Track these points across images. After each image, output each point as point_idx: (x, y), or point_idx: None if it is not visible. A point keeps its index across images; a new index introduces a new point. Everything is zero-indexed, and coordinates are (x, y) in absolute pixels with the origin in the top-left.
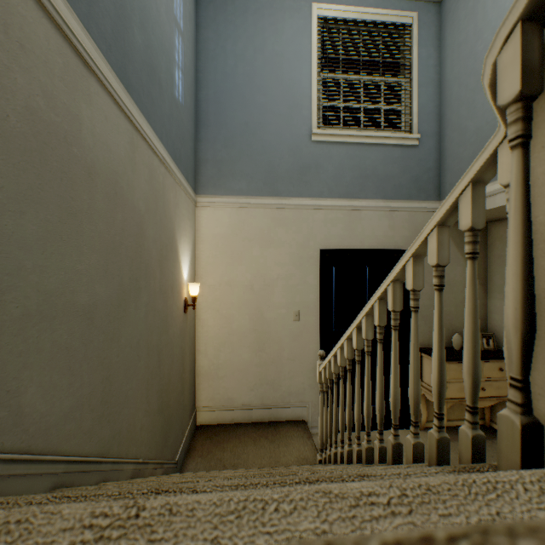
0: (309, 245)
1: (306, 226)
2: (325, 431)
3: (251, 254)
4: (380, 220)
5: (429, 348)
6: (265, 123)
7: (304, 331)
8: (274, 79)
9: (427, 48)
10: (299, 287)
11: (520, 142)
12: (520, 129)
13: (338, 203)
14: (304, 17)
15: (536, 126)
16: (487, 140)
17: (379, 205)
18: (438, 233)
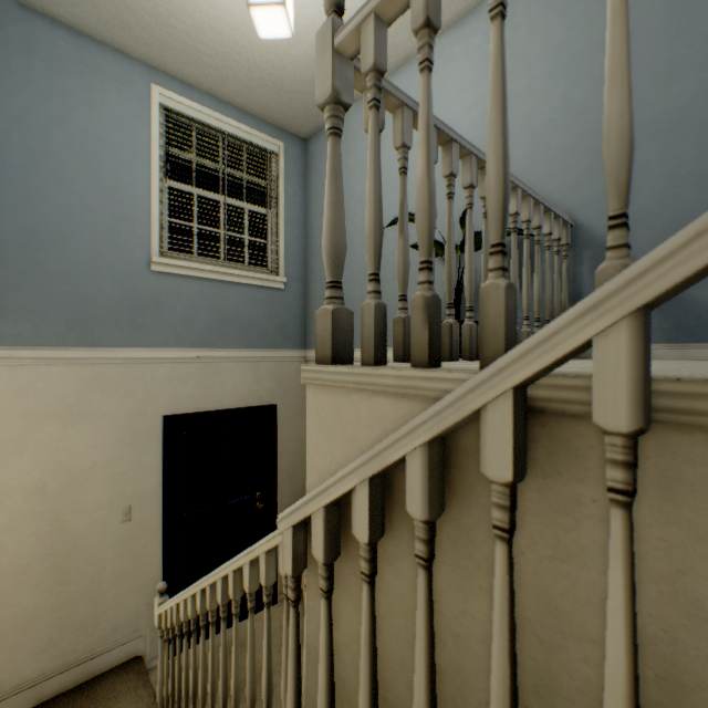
0: (148, 412)
1: (144, 387)
2: (167, 690)
3: (43, 437)
4: (244, 373)
5: None
6: (70, 235)
7: (140, 532)
8: (88, 172)
9: (294, 185)
10: (131, 472)
11: (294, 604)
12: (294, 596)
13: (191, 354)
14: (140, 97)
15: (309, 569)
16: None
17: (243, 355)
18: (267, 558)
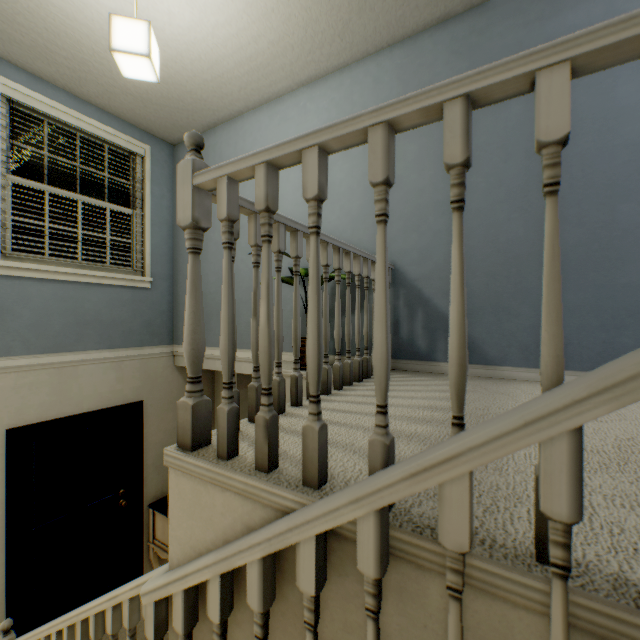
0: None
1: None
2: None
3: None
4: (106, 374)
5: (163, 499)
6: None
7: None
8: None
9: (161, 187)
10: None
11: None
12: None
13: (42, 360)
14: None
15: (171, 624)
16: (211, 308)
17: (105, 356)
18: (131, 602)
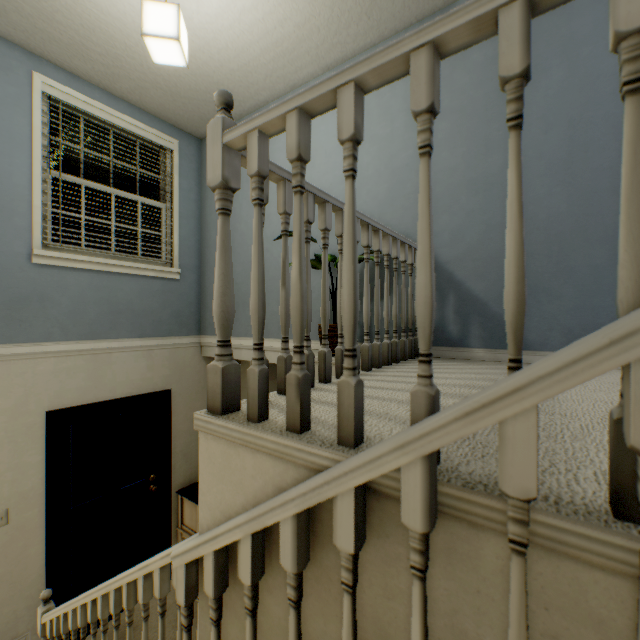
0: (28, 409)
1: (23, 384)
2: None
3: None
4: (137, 362)
5: (191, 486)
6: None
7: (18, 535)
8: None
9: (189, 181)
10: (8, 474)
11: (187, 629)
12: (187, 622)
13: (78, 347)
14: (18, 83)
15: (201, 591)
16: (237, 299)
17: (136, 344)
18: (162, 572)
